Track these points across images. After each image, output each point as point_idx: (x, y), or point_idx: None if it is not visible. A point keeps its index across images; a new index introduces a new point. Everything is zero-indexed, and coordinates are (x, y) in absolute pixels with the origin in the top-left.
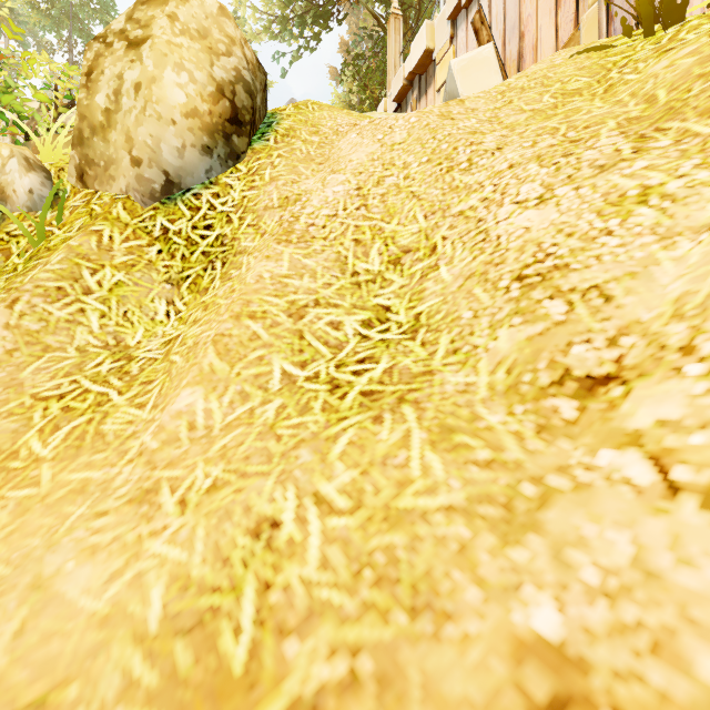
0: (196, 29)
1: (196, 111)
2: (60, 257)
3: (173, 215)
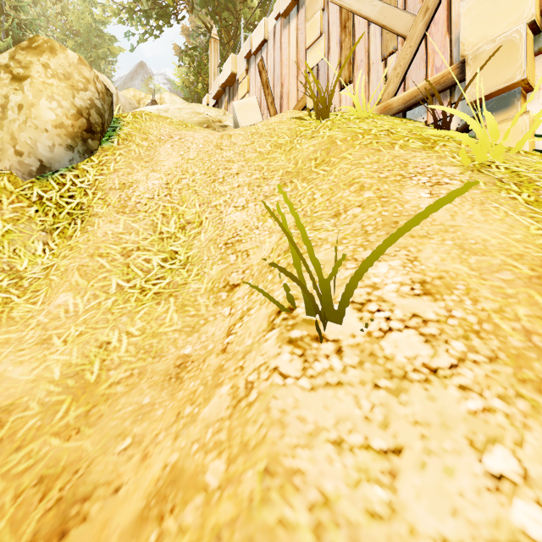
0: (63, 73)
1: (63, 124)
2: None
3: (46, 188)
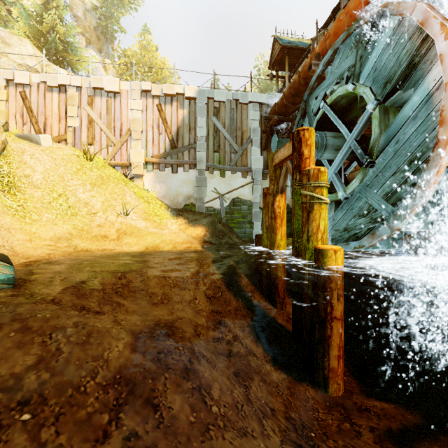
0: None
1: None
2: None
3: None
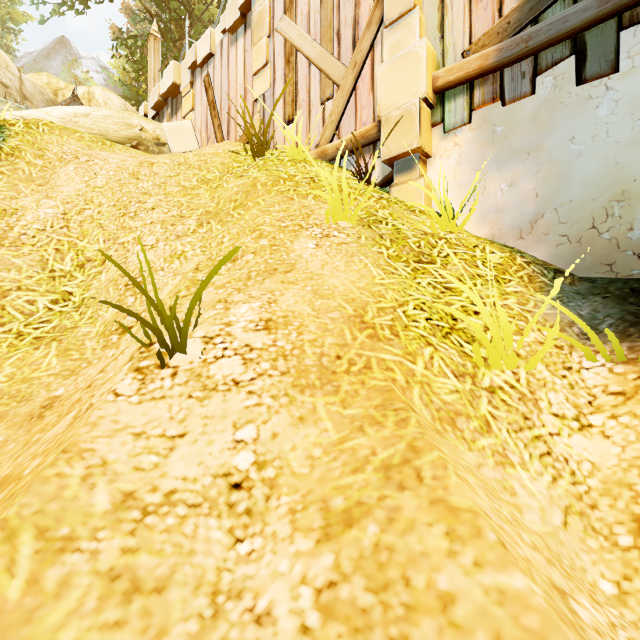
0: None
1: None
2: None
3: None
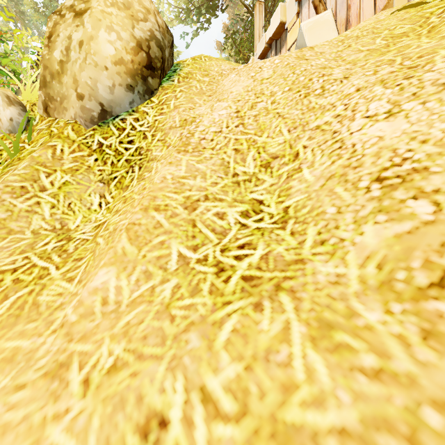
0: (122, 2)
1: (122, 60)
2: (25, 165)
3: (106, 134)
